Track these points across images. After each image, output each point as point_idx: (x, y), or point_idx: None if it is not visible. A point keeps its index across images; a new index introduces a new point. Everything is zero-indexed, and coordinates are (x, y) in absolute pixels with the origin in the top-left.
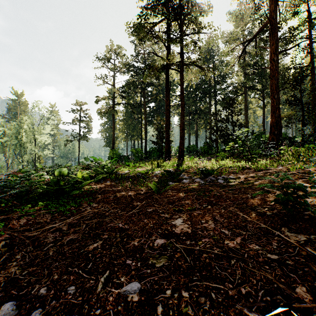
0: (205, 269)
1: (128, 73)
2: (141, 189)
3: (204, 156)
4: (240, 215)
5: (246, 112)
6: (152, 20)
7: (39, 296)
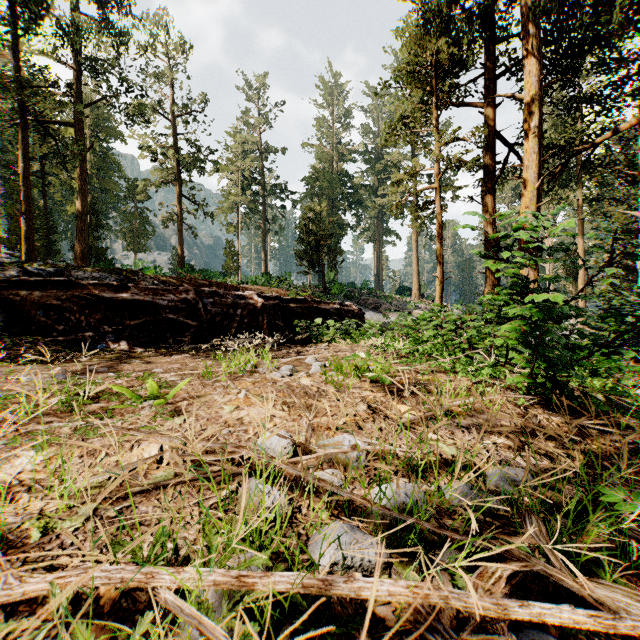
0: None
1: None
2: None
3: None
4: None
5: None
6: None
7: None
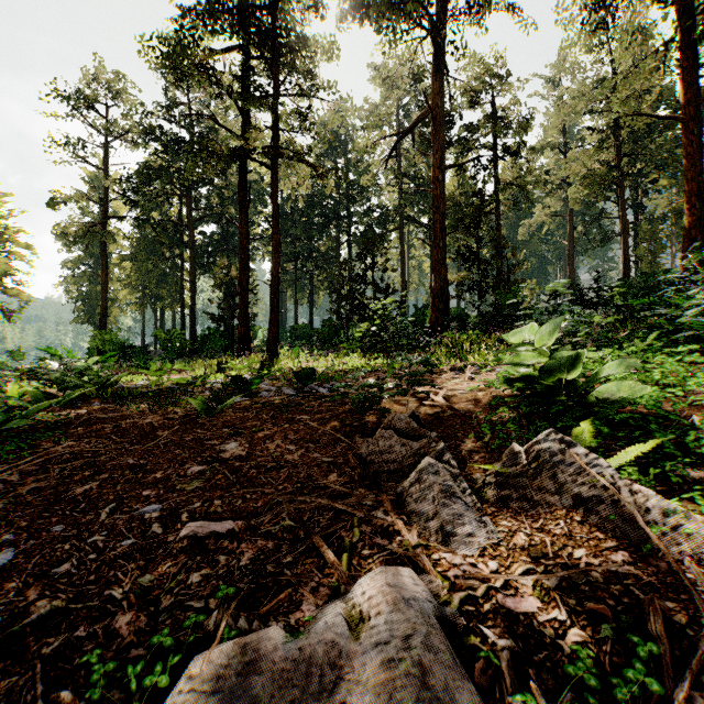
0: (249, 482)
1: (145, 145)
2: (174, 411)
3: (322, 349)
4: (322, 429)
5: (403, 264)
6: (207, 43)
7: (5, 543)
